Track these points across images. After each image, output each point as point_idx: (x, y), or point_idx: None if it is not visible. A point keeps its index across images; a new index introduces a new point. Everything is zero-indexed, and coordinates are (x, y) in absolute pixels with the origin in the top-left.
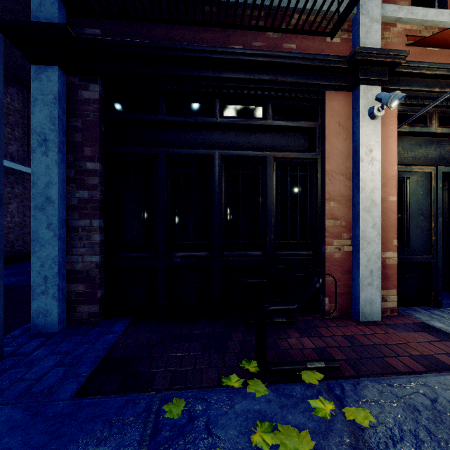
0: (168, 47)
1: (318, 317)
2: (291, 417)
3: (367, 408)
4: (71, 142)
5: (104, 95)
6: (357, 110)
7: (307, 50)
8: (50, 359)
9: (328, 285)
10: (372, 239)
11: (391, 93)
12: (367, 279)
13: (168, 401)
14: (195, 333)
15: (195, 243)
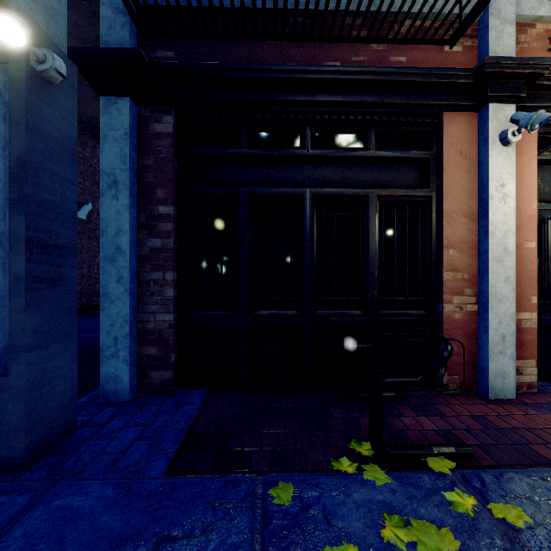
0: (253, 69)
1: (434, 392)
2: (424, 511)
3: (518, 505)
4: (142, 183)
5: (177, 127)
6: (484, 134)
7: (420, 63)
8: (129, 432)
9: None
10: (504, 296)
11: (533, 113)
12: (498, 346)
13: (273, 485)
14: (285, 407)
15: (281, 300)
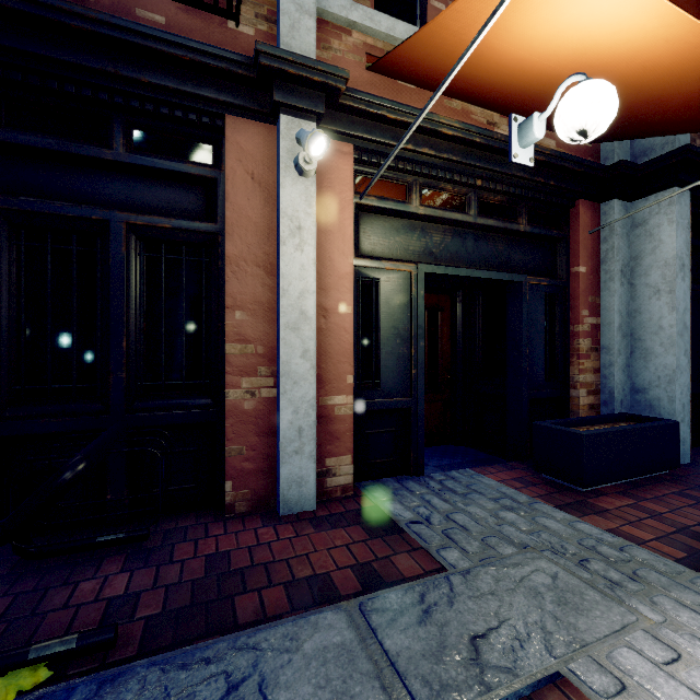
0: None
1: (213, 517)
2: None
3: None
4: None
5: None
6: (279, 156)
7: (189, 33)
8: None
9: (230, 458)
10: (301, 376)
11: (310, 132)
12: (293, 443)
13: None
14: None
15: None
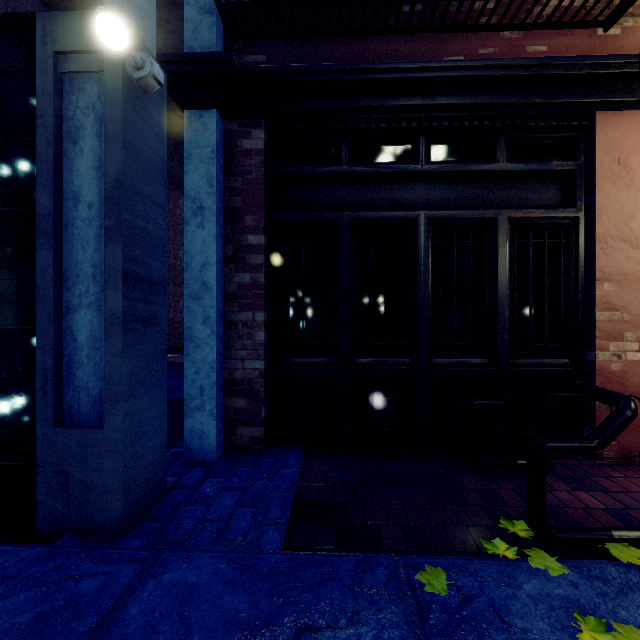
0: (361, 69)
1: (584, 461)
2: (625, 613)
3: None
4: (228, 209)
5: (267, 143)
6: None
7: (565, 52)
8: (226, 496)
9: (599, 412)
10: None
11: None
12: None
13: (417, 569)
14: (401, 474)
15: (388, 345)
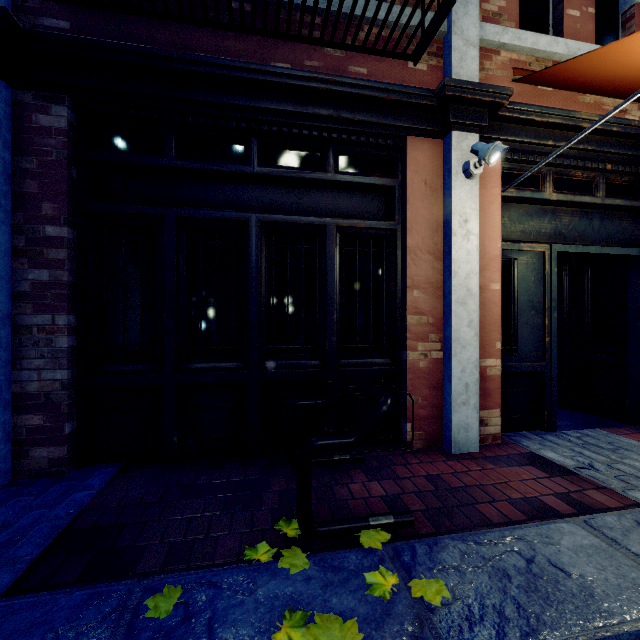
0: (176, 57)
1: (397, 451)
2: (336, 600)
3: (442, 578)
4: (20, 193)
5: (76, 123)
6: (448, 164)
7: (382, 77)
8: None
9: (410, 405)
10: (467, 341)
11: (490, 145)
12: (461, 396)
13: (156, 592)
14: (216, 483)
15: (223, 349)
